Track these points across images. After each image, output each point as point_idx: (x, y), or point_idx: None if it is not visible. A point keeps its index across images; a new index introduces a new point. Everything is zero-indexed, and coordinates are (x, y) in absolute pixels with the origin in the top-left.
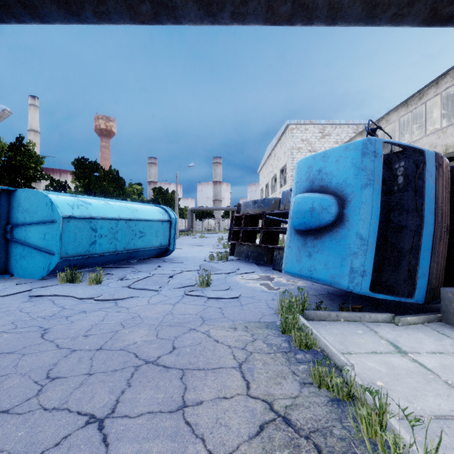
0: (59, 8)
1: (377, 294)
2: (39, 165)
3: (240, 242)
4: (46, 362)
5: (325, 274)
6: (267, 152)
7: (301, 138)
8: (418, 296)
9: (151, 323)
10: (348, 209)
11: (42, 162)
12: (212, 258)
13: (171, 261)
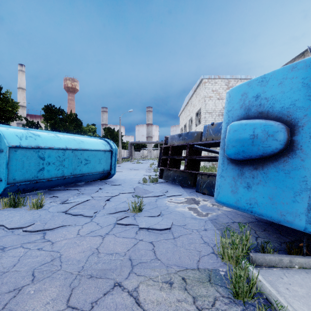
0: None
1: None
2: (15, 109)
3: (167, 168)
4: None
5: (271, 209)
6: (185, 101)
7: (211, 89)
8: None
9: (69, 272)
10: (300, 135)
11: (17, 106)
12: (145, 181)
13: (111, 183)
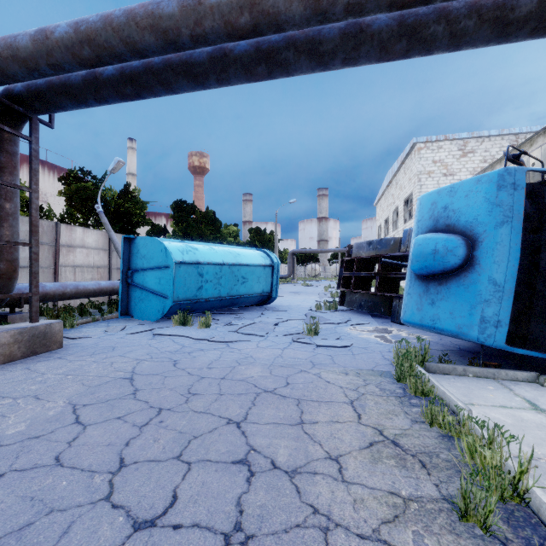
0: (188, 81)
1: (516, 349)
2: (143, 211)
3: (351, 289)
4: (184, 383)
5: (451, 323)
6: (386, 179)
7: (432, 159)
8: None
9: (263, 363)
10: (479, 251)
11: (146, 207)
12: (319, 307)
13: (273, 309)
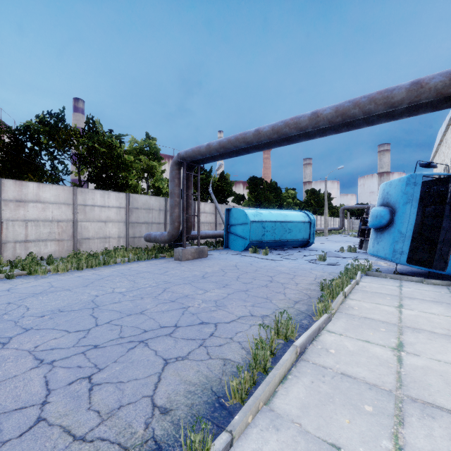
0: (256, 150)
1: (412, 265)
2: (231, 187)
3: (365, 238)
4: (254, 268)
5: (382, 253)
6: (437, 138)
7: None
8: (450, 270)
9: (288, 267)
10: (396, 217)
11: (233, 185)
12: (341, 250)
13: (310, 250)
